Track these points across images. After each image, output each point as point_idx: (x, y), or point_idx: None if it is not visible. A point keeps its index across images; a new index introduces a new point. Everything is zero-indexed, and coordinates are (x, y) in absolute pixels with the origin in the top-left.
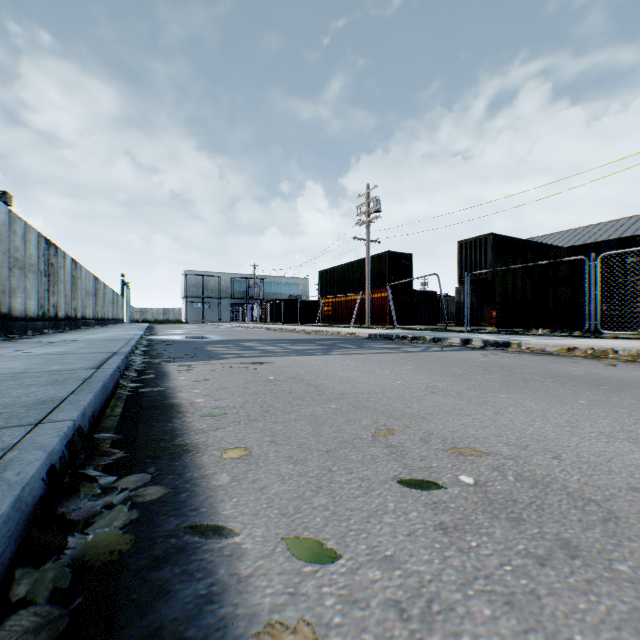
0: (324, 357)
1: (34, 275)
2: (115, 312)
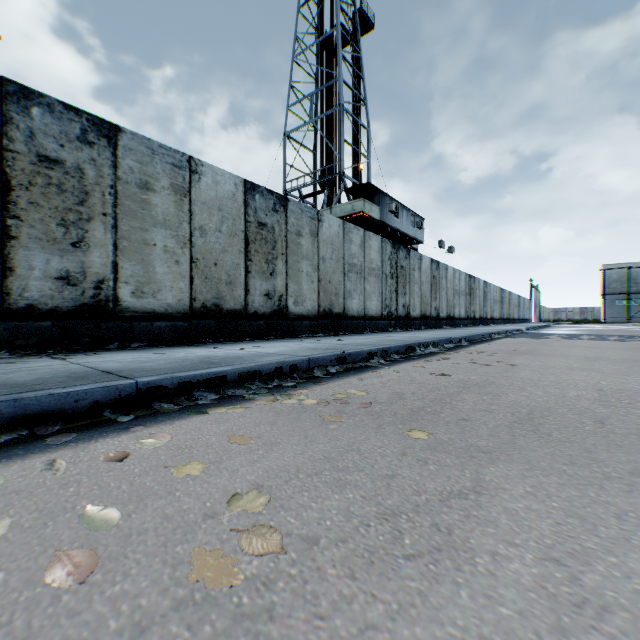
0: (601, 341)
1: (462, 296)
2: (519, 313)
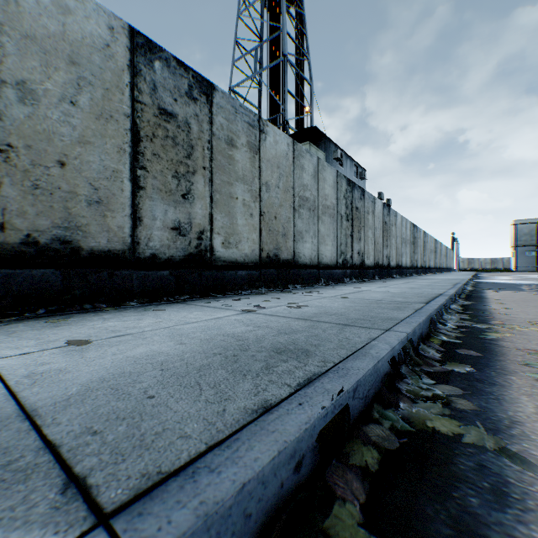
0: None
1: (408, 245)
2: (446, 263)
